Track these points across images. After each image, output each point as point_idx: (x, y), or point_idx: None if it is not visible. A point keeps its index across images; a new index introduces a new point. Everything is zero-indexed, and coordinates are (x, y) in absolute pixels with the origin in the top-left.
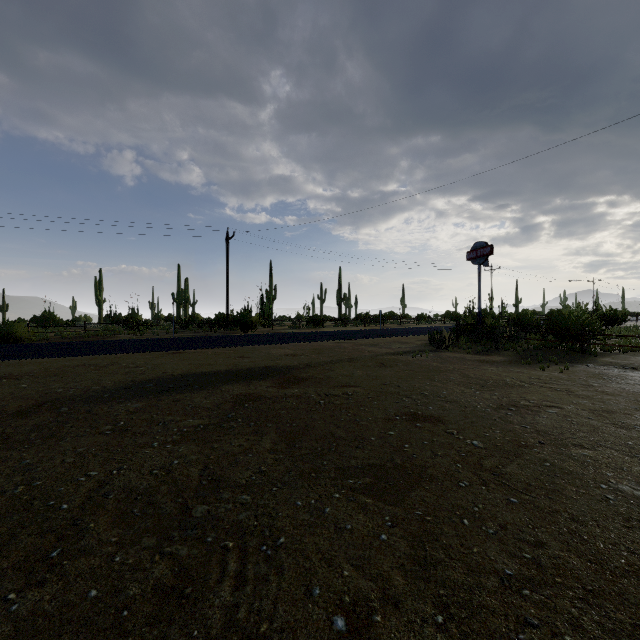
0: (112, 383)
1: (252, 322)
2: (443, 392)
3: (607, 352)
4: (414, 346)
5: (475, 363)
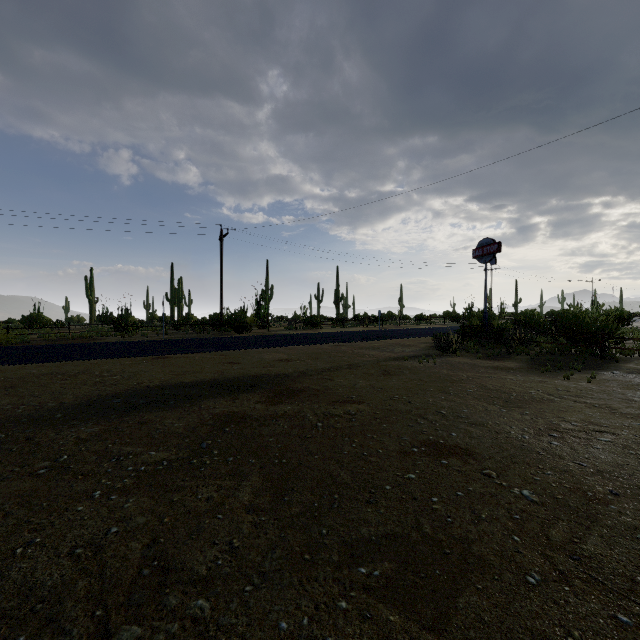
0: (73, 398)
1: (246, 323)
2: (463, 410)
3: (627, 356)
4: (418, 349)
5: (489, 370)
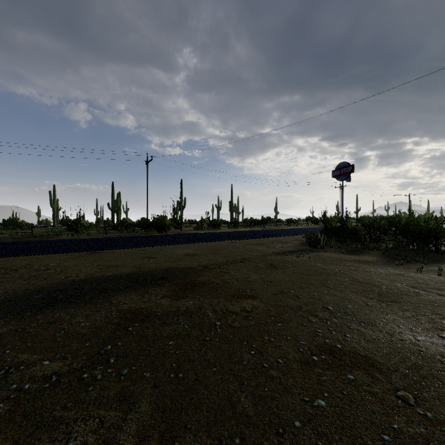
0: (1, 293)
1: (165, 225)
2: (347, 306)
3: None
4: (293, 245)
5: (354, 264)
